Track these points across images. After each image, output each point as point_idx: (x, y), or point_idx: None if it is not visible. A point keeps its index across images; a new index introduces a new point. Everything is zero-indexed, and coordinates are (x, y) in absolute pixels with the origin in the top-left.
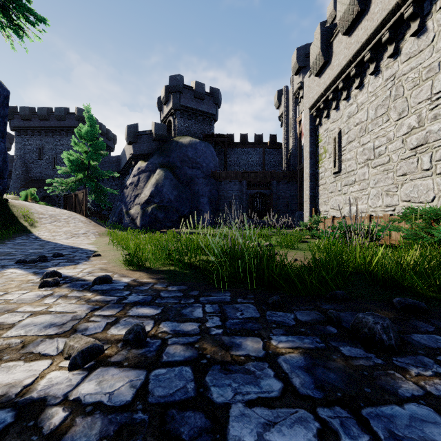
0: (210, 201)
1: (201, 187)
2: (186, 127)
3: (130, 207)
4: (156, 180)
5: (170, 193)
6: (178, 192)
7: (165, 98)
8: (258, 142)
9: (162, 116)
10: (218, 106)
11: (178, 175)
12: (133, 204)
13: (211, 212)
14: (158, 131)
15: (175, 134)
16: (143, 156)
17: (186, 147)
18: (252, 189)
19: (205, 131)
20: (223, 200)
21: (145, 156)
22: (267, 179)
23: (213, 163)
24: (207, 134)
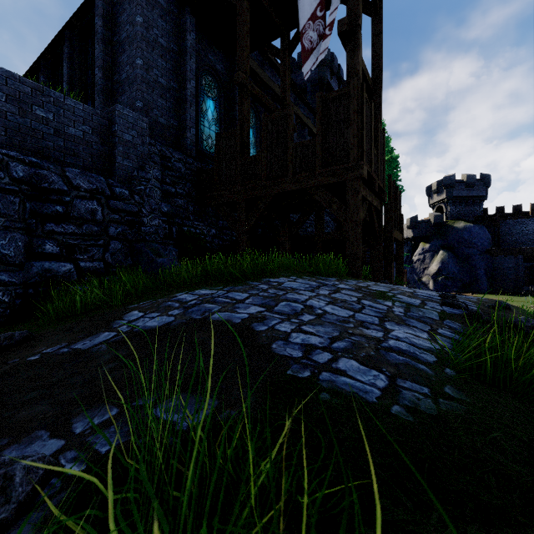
0: (485, 272)
1: (477, 262)
2: (457, 212)
3: (421, 276)
4: (441, 259)
5: (454, 268)
6: (459, 267)
7: (437, 190)
8: None
9: (430, 201)
10: (487, 187)
11: (456, 253)
12: (423, 274)
13: (487, 280)
14: (436, 220)
15: (447, 218)
16: (421, 237)
17: (461, 231)
18: (528, 262)
19: (474, 211)
20: (498, 271)
21: (423, 237)
22: None
23: (486, 242)
24: (478, 215)
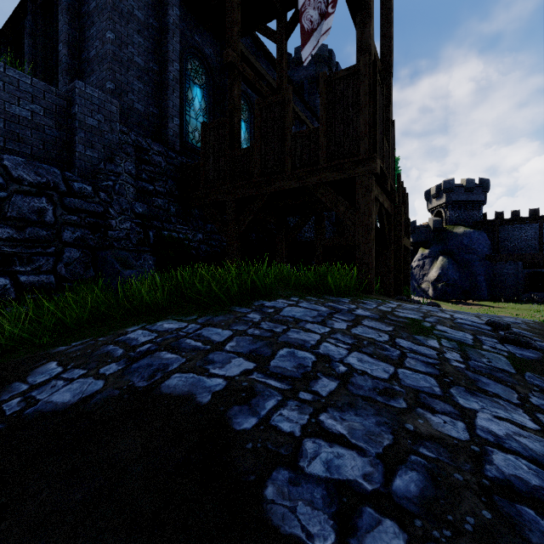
0: (485, 279)
1: (477, 268)
2: (456, 217)
3: (420, 282)
4: (441, 265)
5: (454, 275)
6: (459, 273)
7: (436, 195)
8: (533, 216)
9: (429, 206)
10: (486, 192)
11: (456, 259)
12: (422, 281)
13: (487, 287)
14: (435, 225)
15: (446, 223)
16: (420, 243)
17: (461, 236)
18: (528, 269)
19: (474, 216)
20: (498, 277)
21: (422, 243)
22: None
23: (486, 247)
24: (477, 221)
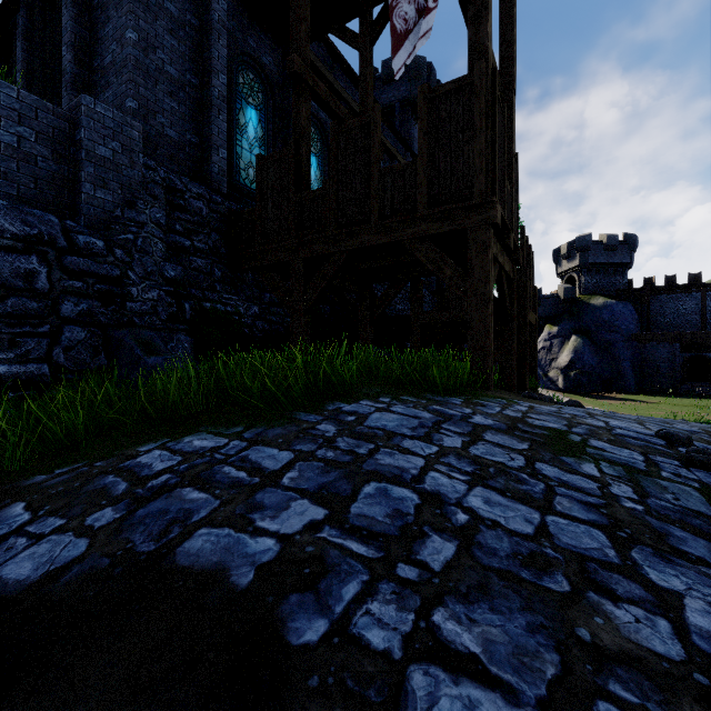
0: (632, 365)
1: (621, 352)
2: (593, 284)
3: (547, 370)
4: (573, 347)
5: (591, 360)
6: (598, 358)
7: (567, 255)
8: (694, 284)
9: (558, 269)
10: (633, 252)
11: (594, 340)
12: (549, 368)
13: (634, 376)
14: (566, 295)
15: (580, 292)
16: (547, 318)
17: (600, 309)
18: (688, 352)
19: (616, 283)
20: (648, 363)
21: (549, 318)
22: (709, 340)
23: (633, 324)
24: (621, 289)
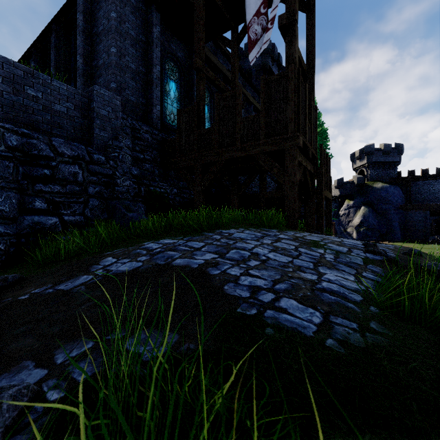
0: (399, 224)
1: (393, 216)
2: (376, 174)
3: (346, 227)
4: (362, 213)
5: (373, 221)
6: (378, 220)
7: (359, 157)
8: (439, 174)
9: (354, 166)
10: (400, 154)
11: (375, 209)
12: (348, 226)
13: (401, 231)
14: (358, 181)
15: (367, 180)
16: (346, 195)
17: (379, 190)
18: (435, 216)
19: (390, 174)
20: (409, 223)
21: (348, 195)
22: None
23: (400, 199)
24: (393, 177)
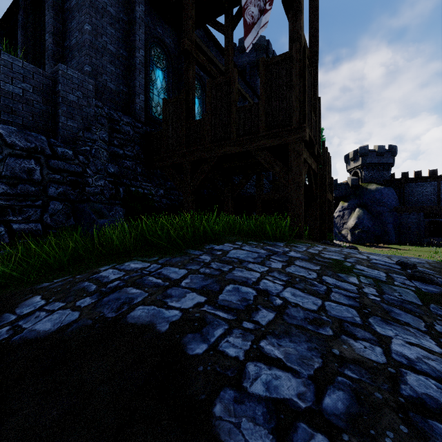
0: (394, 226)
1: (387, 218)
2: (370, 176)
3: (341, 229)
4: (357, 215)
5: (368, 223)
6: (372, 222)
7: (353, 158)
8: (432, 176)
9: (348, 167)
10: (394, 156)
11: (370, 211)
12: (342, 228)
13: (395, 233)
14: (353, 183)
15: (361, 181)
16: (341, 197)
17: (373, 192)
18: (428, 218)
19: (384, 176)
20: (403, 225)
21: (342, 197)
22: (441, 211)
23: (394, 201)
24: (387, 179)
